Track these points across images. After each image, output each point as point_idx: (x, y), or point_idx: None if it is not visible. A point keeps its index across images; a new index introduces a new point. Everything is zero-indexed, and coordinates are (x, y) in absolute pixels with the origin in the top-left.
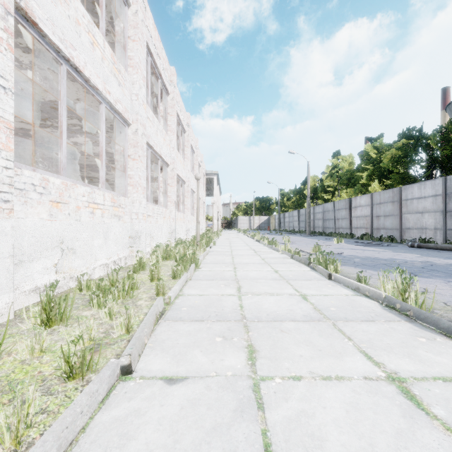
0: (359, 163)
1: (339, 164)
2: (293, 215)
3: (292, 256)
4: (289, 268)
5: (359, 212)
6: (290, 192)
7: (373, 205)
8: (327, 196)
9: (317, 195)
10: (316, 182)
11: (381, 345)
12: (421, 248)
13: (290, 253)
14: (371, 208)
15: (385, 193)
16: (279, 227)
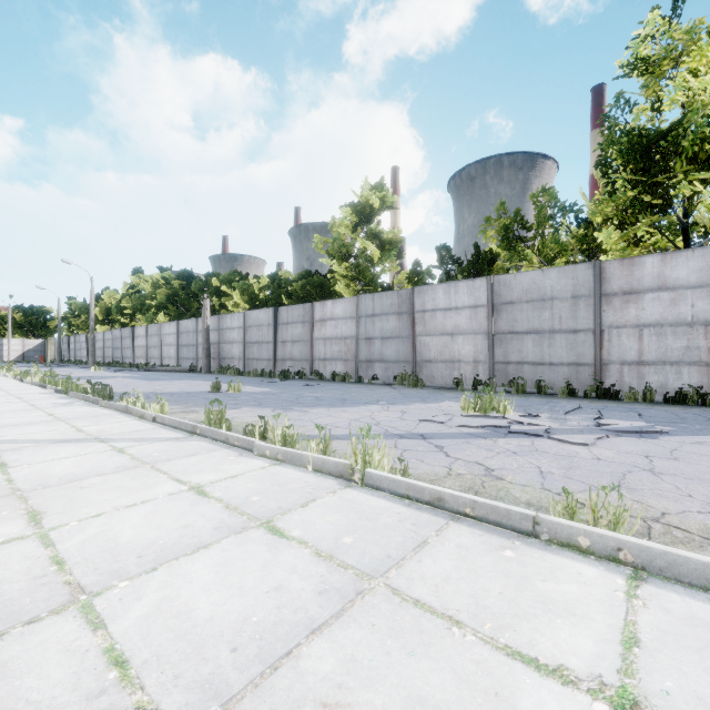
0: (152, 290)
1: (140, 283)
2: (81, 341)
3: (15, 378)
4: (3, 382)
5: (139, 342)
6: (76, 308)
7: (148, 336)
8: (125, 320)
9: (113, 318)
10: (113, 300)
11: (8, 388)
12: (150, 371)
13: (15, 376)
14: (147, 339)
15: (154, 326)
16: (60, 356)
